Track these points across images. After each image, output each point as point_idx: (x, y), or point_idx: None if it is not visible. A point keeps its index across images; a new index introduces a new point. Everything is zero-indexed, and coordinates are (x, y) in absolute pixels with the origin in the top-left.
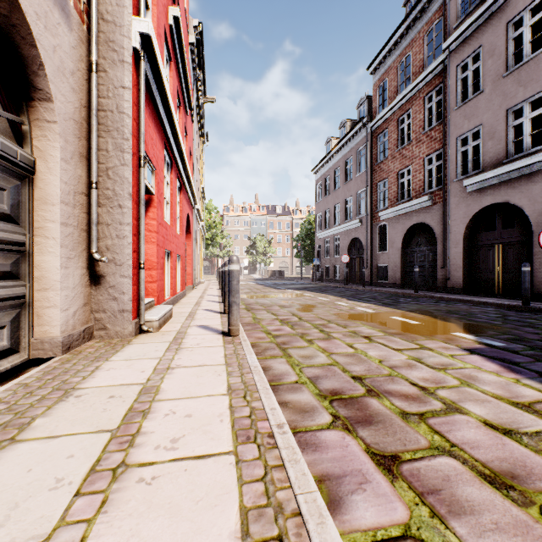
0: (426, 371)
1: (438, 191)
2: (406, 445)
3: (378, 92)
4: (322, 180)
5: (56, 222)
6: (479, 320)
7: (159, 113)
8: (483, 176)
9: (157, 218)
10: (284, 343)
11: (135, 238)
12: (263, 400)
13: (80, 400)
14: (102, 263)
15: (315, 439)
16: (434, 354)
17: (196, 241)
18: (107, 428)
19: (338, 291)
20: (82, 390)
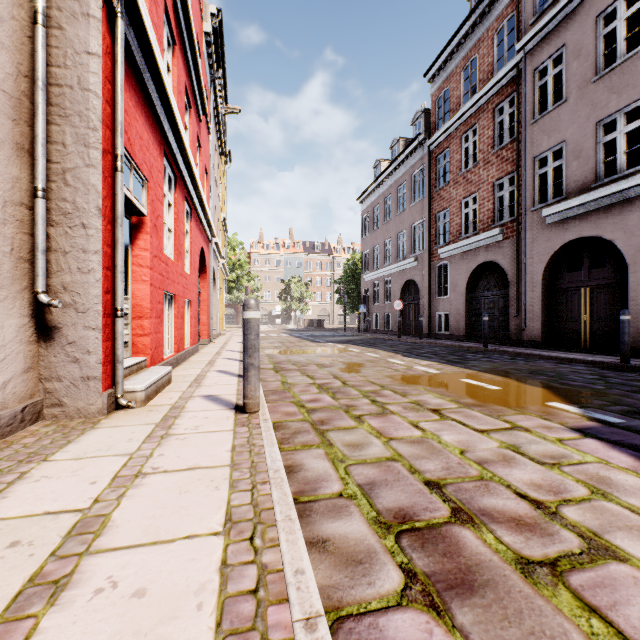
0: (532, 469)
1: (510, 223)
2: None
3: (437, 104)
4: (369, 211)
5: None
6: (575, 384)
7: (153, 104)
8: (566, 204)
9: (150, 248)
10: (323, 422)
11: (109, 273)
12: (283, 548)
13: None
14: (55, 309)
15: (377, 639)
16: (534, 438)
17: (214, 283)
18: None
19: (390, 345)
20: None
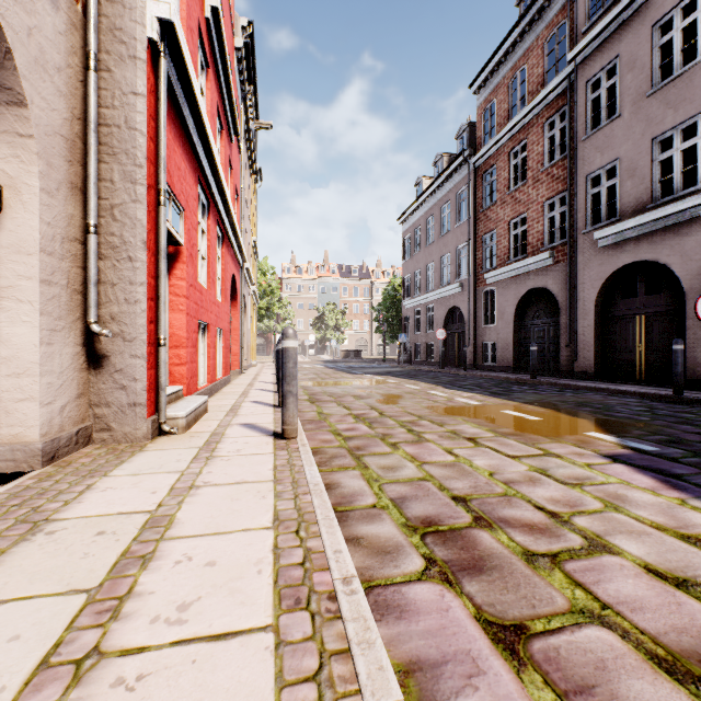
0: (555, 488)
1: (561, 246)
2: (536, 606)
3: (483, 117)
4: (410, 232)
5: (33, 279)
6: (619, 415)
7: (190, 134)
8: (620, 226)
9: (186, 277)
10: (359, 448)
11: (153, 303)
12: (324, 537)
13: (52, 540)
14: (104, 338)
15: (400, 599)
16: (563, 463)
17: (245, 311)
18: (83, 586)
19: (431, 377)
20: (59, 523)
